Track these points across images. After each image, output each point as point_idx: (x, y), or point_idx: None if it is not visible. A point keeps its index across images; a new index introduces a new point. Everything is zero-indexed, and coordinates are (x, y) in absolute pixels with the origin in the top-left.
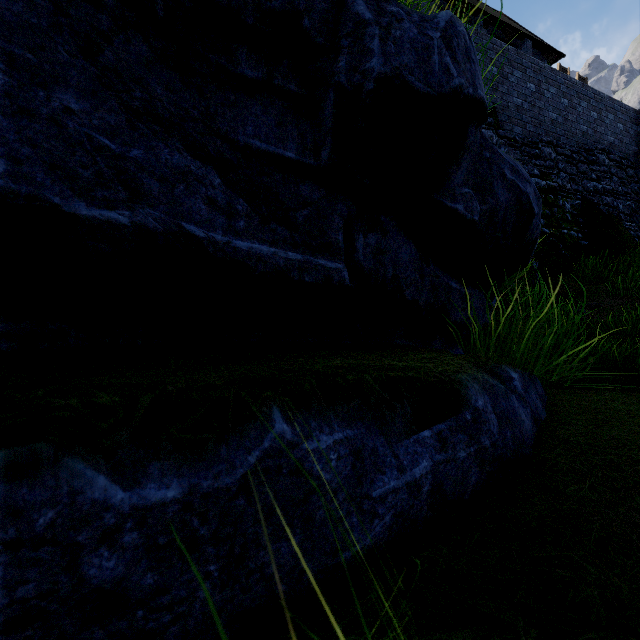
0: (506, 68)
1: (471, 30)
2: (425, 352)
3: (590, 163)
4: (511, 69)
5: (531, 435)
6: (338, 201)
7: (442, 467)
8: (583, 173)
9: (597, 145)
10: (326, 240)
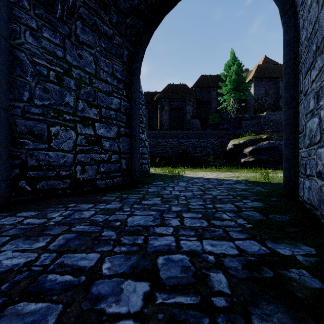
0: None
1: None
2: None
3: None
4: None
5: None
6: None
7: None
8: None
9: None
10: None
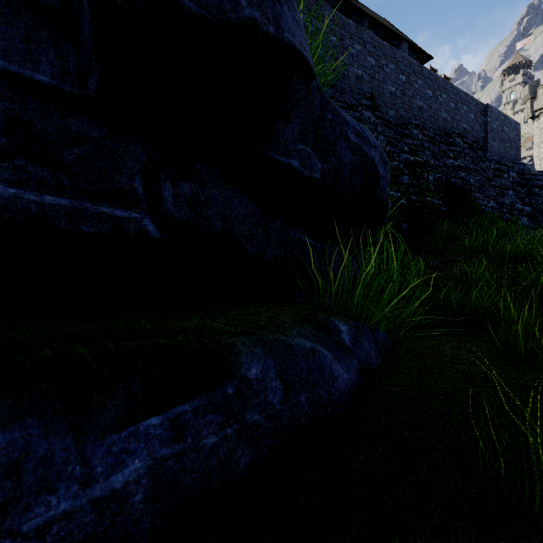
0: (382, 60)
1: (353, 25)
2: (270, 305)
3: (449, 144)
4: (386, 61)
5: (351, 389)
6: (130, 142)
7: (171, 463)
8: (443, 152)
9: (454, 130)
10: (113, 185)
